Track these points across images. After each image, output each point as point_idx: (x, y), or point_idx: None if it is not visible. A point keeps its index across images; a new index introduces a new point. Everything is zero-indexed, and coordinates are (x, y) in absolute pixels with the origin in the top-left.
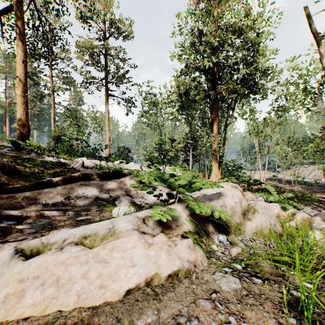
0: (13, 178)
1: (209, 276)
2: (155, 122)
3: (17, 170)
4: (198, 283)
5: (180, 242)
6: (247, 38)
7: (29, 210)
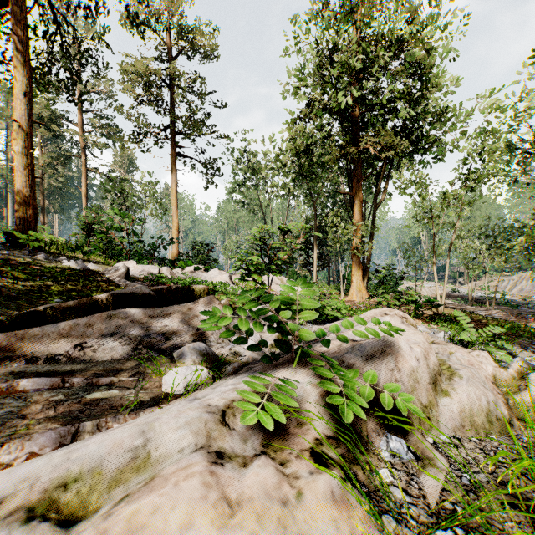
0: None
1: None
2: (255, 201)
3: None
4: None
5: (310, 487)
6: (413, 56)
7: None
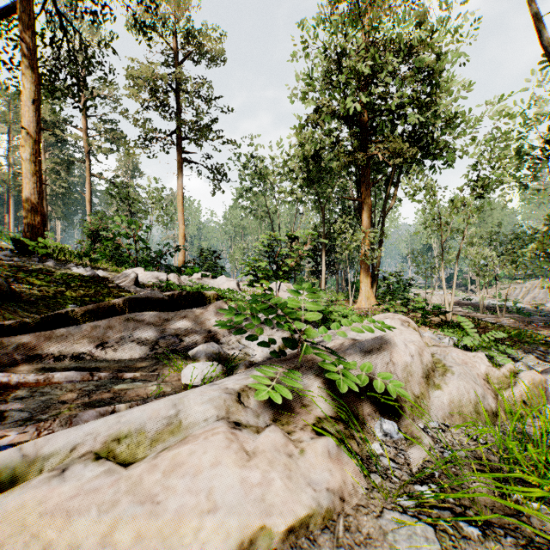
0: (5, 307)
1: (373, 522)
2: (262, 207)
3: (14, 292)
4: (351, 543)
5: (311, 447)
6: (421, 61)
7: (28, 370)
